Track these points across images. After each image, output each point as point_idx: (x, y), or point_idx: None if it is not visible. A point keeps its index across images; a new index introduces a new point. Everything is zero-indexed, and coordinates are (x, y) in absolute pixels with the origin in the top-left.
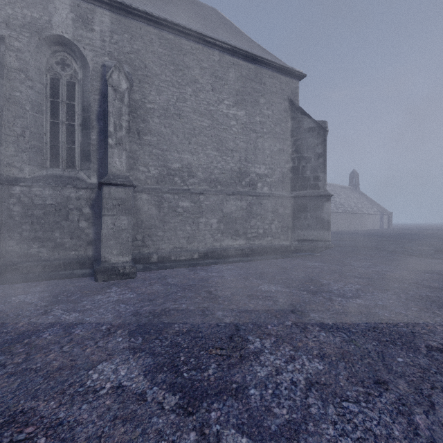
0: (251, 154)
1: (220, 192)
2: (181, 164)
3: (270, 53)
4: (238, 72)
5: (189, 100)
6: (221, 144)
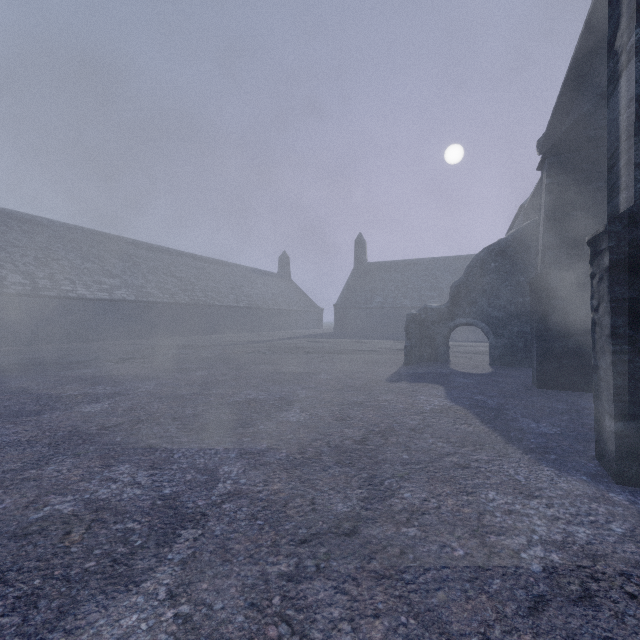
0: None
1: None
2: None
3: None
4: None
5: None
6: None
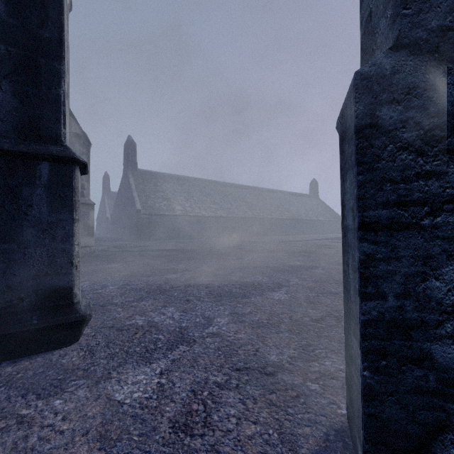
0: None
1: None
2: None
3: None
4: None
5: None
6: None
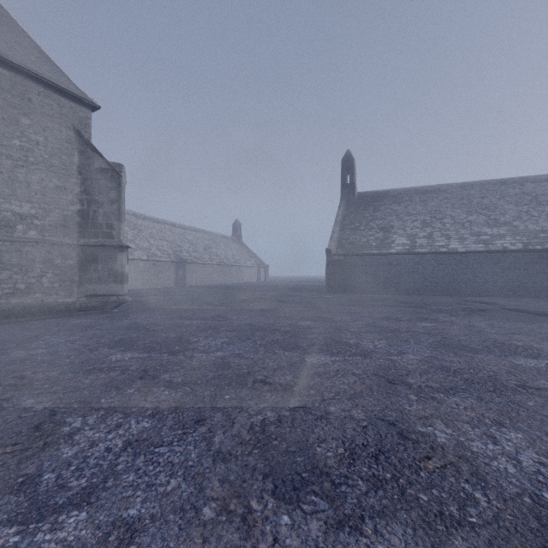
0: (4, 186)
1: None
2: None
3: (53, 64)
4: None
5: None
6: None
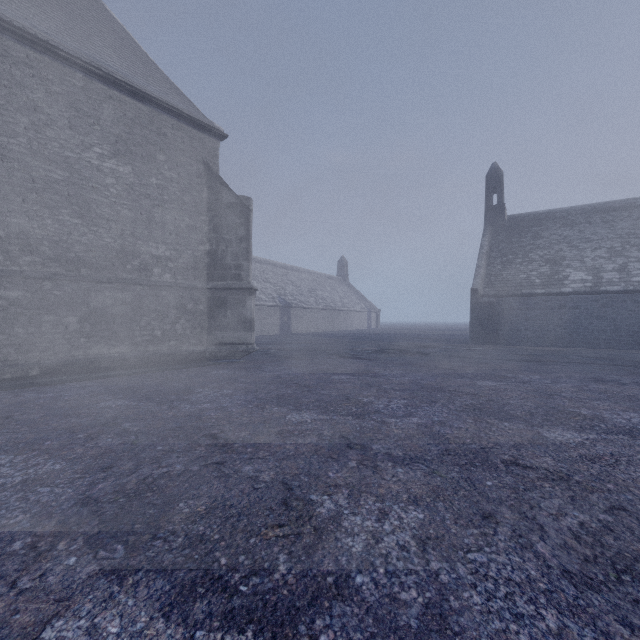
0: (143, 228)
1: (85, 278)
2: (6, 232)
3: (182, 94)
4: (119, 111)
5: (23, 135)
6: (89, 209)
